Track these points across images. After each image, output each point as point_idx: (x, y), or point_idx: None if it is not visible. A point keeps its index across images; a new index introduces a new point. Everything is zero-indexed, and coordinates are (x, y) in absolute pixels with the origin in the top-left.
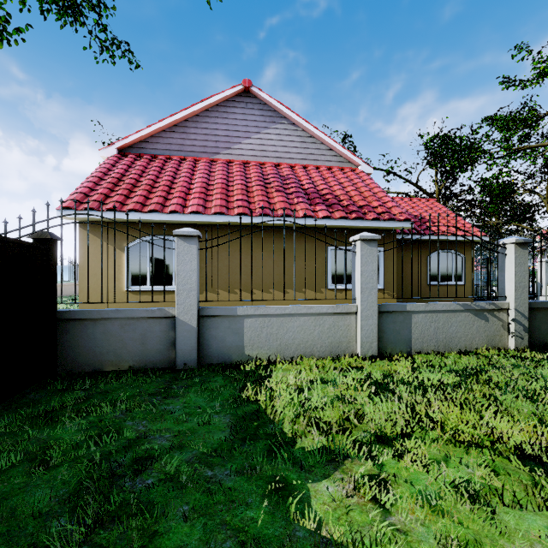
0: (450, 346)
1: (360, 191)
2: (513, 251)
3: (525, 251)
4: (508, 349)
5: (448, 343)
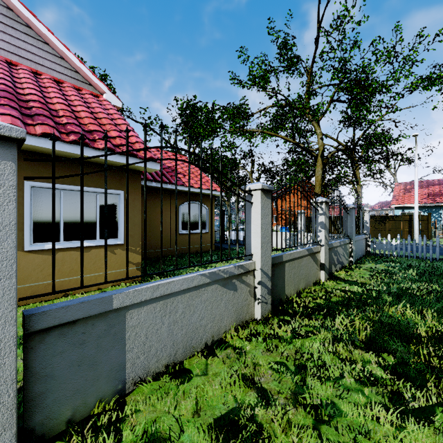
0: (194, 344)
1: (96, 116)
2: (259, 199)
3: (269, 200)
4: (255, 322)
5: (190, 341)
